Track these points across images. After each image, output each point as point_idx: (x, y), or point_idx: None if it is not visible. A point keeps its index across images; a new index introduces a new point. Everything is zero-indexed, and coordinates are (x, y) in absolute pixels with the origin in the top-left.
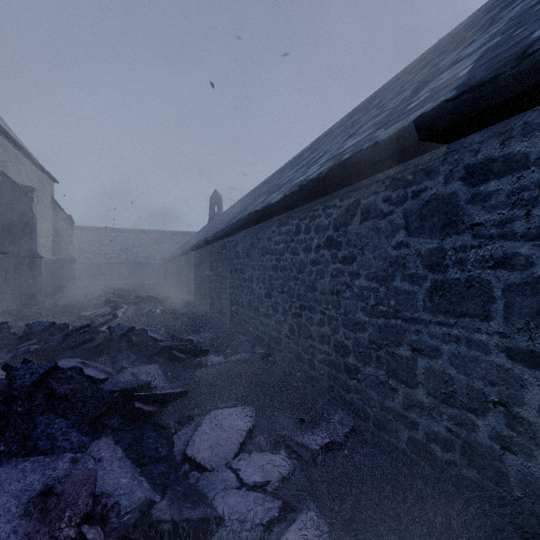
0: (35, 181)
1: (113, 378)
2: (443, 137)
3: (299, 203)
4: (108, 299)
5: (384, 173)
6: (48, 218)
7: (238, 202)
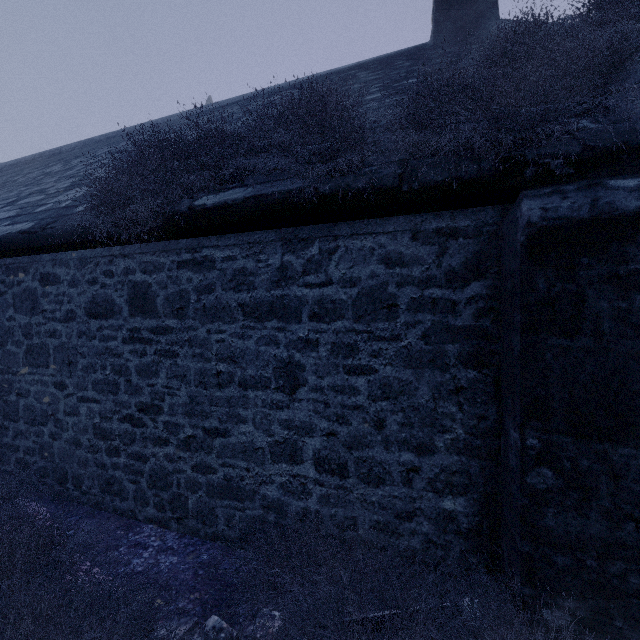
0: None
1: None
2: (28, 251)
3: None
4: None
5: (4, 260)
6: None
7: None
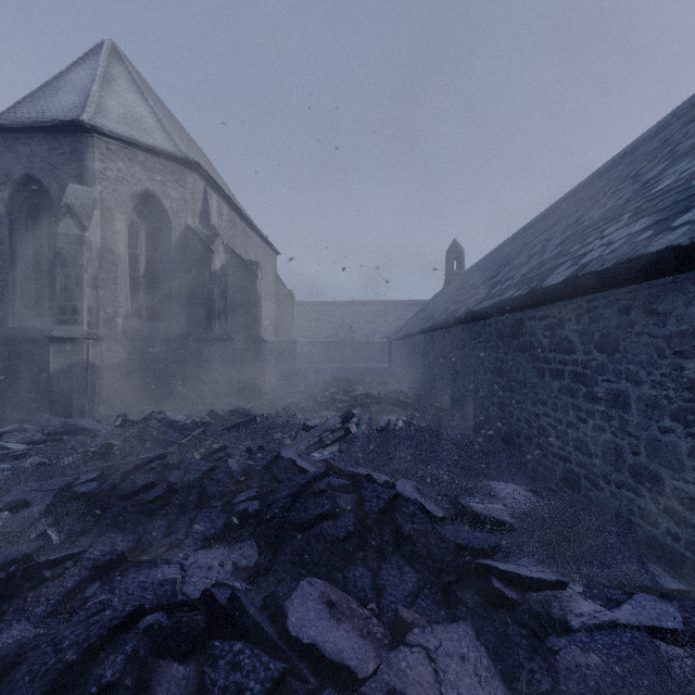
0: (259, 256)
1: (389, 663)
2: None
3: None
4: (333, 398)
5: None
6: (271, 295)
7: (492, 252)
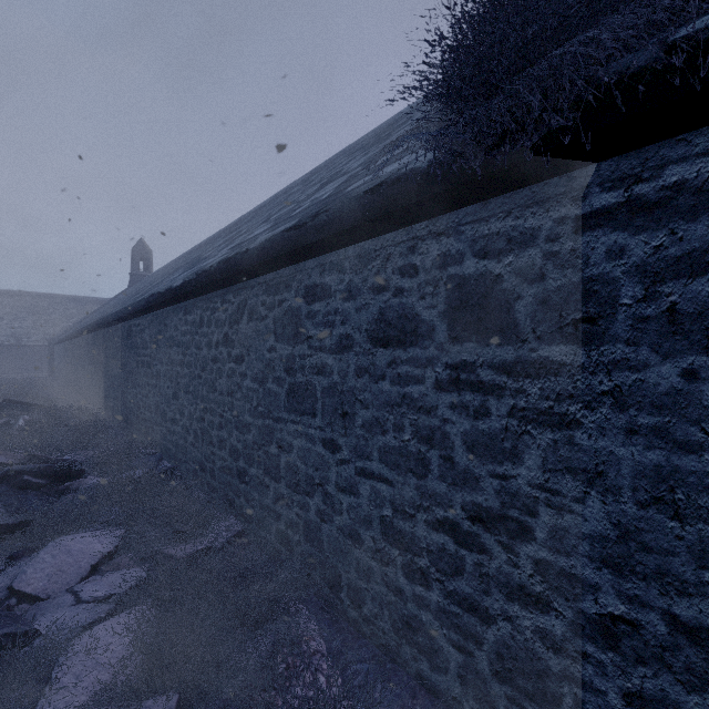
0: None
1: None
2: (291, 258)
3: (201, 292)
4: None
5: (264, 277)
6: None
7: (174, 261)
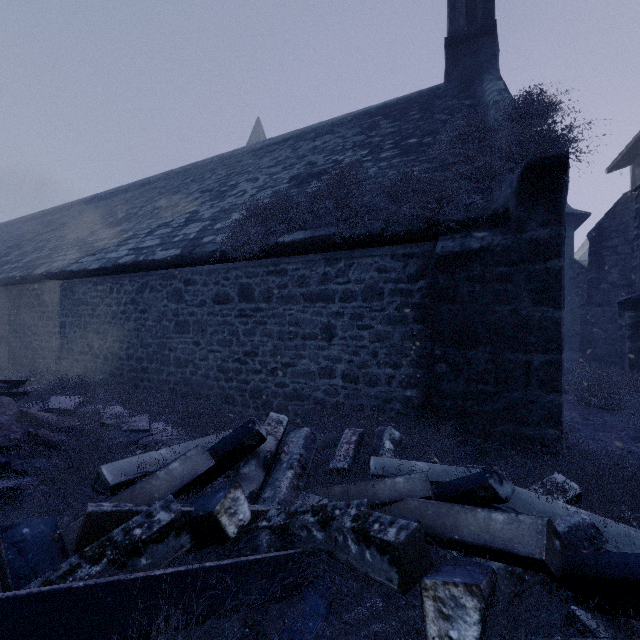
0: None
1: None
2: (177, 266)
3: (112, 274)
4: None
5: (160, 271)
6: None
7: (10, 223)
